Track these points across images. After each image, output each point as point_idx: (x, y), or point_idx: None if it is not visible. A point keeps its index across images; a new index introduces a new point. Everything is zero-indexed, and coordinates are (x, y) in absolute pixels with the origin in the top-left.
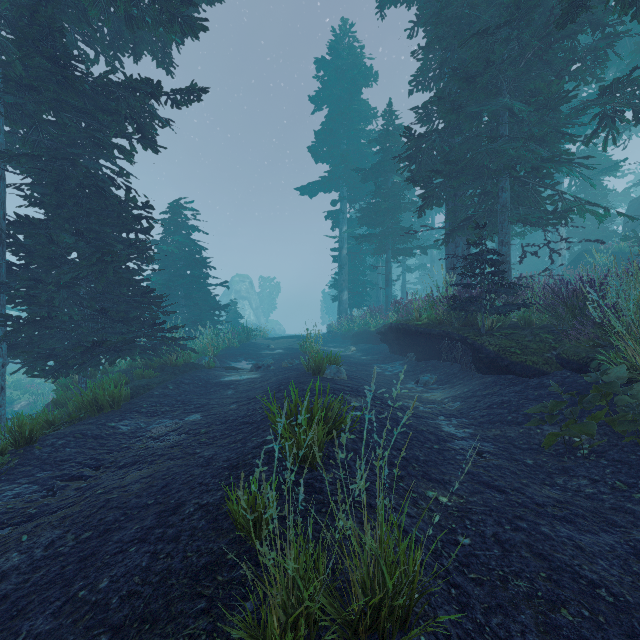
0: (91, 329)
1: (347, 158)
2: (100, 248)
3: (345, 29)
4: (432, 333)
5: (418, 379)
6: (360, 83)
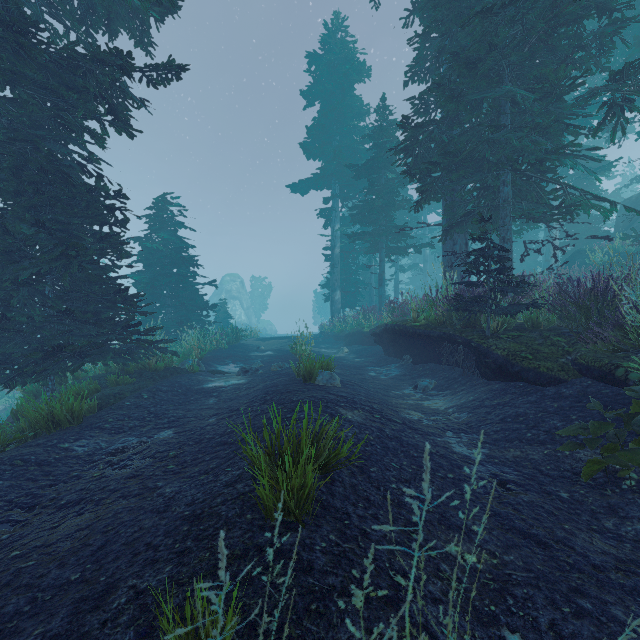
0: (57, 331)
1: (340, 154)
2: (65, 241)
3: (337, 23)
4: (432, 335)
5: (416, 384)
6: (353, 78)
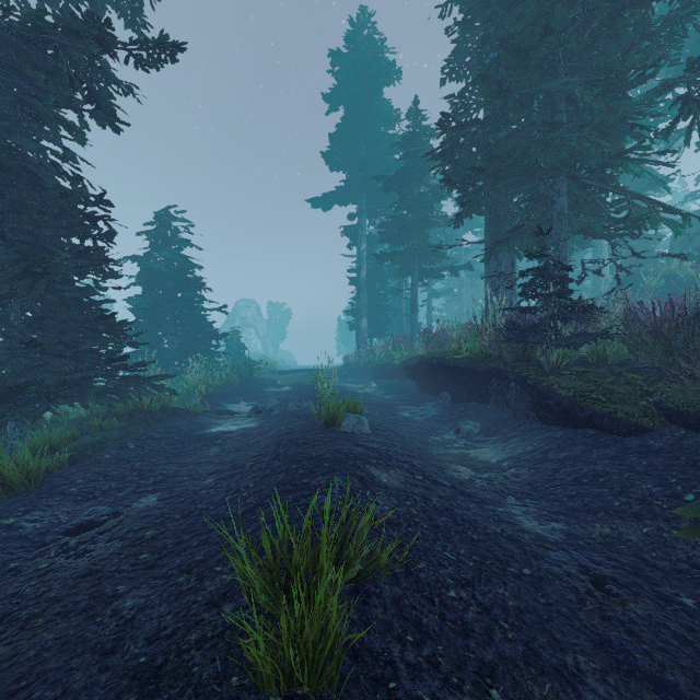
0: (23, 367)
1: (366, 165)
2: (30, 255)
3: (364, 18)
4: (477, 370)
5: (458, 428)
6: (381, 80)
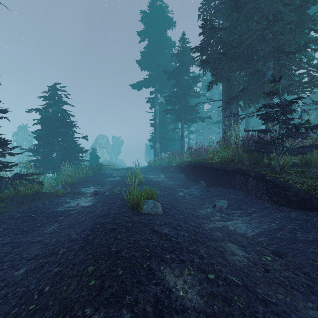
0: None
1: (159, 67)
2: None
3: None
4: (226, 169)
5: (214, 204)
6: (166, 25)
